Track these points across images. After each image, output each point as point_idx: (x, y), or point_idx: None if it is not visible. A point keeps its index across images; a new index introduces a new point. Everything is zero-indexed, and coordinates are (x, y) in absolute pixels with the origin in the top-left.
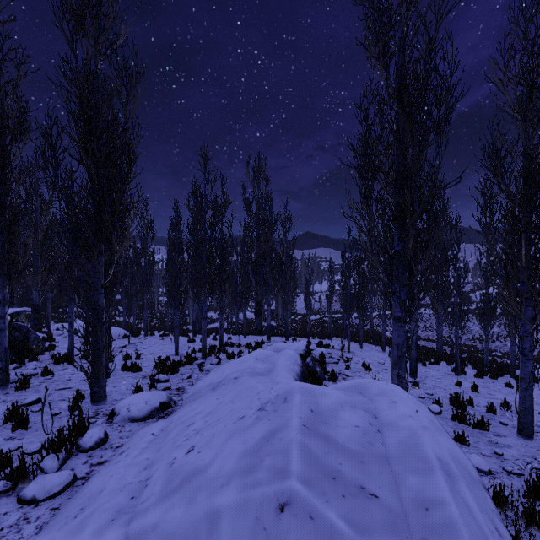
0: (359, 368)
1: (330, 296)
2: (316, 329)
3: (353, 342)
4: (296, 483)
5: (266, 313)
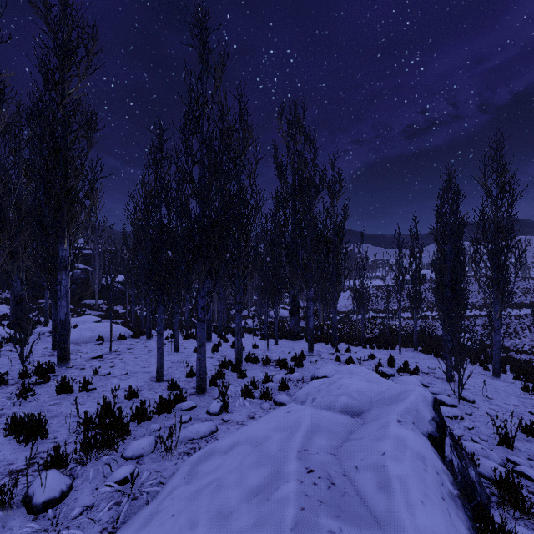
0: (522, 437)
1: (398, 289)
2: (370, 333)
3: (431, 356)
4: None
5: (300, 310)
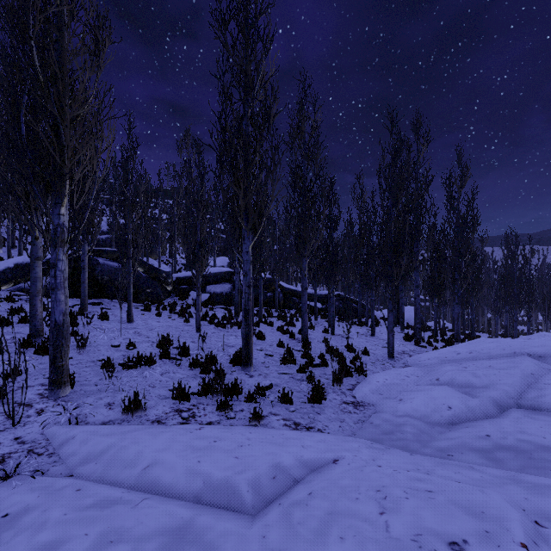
0: None
1: None
2: None
3: None
4: (533, 337)
5: None
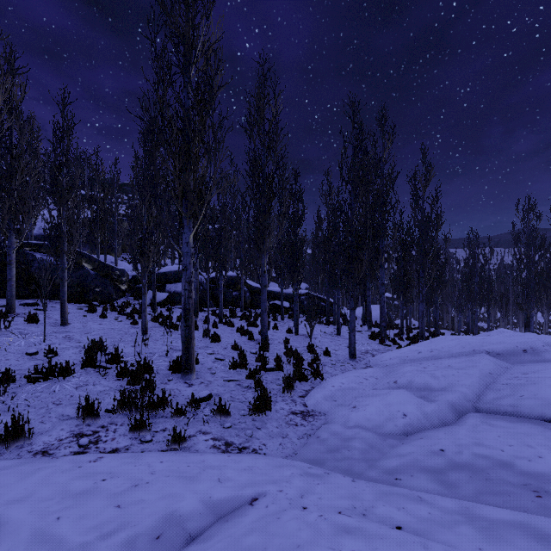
0: None
1: None
2: None
3: None
4: (492, 333)
5: None
